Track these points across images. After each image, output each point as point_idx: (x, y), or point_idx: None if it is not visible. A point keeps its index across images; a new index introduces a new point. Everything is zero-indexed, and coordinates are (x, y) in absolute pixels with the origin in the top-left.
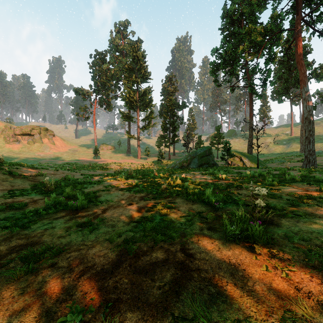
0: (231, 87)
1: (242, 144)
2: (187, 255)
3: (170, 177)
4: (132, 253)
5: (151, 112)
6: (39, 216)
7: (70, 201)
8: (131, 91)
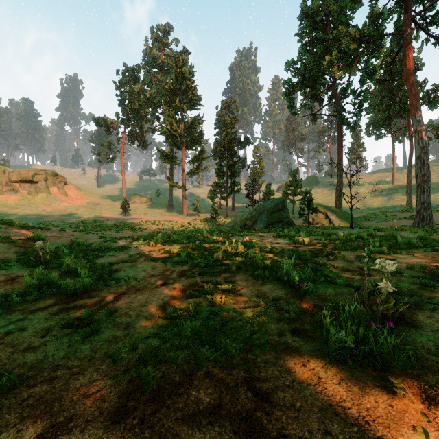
0: (312, 115)
1: (326, 196)
2: (258, 394)
3: (228, 241)
4: (152, 388)
5: (201, 151)
6: (8, 307)
7: (70, 278)
8: (174, 121)
